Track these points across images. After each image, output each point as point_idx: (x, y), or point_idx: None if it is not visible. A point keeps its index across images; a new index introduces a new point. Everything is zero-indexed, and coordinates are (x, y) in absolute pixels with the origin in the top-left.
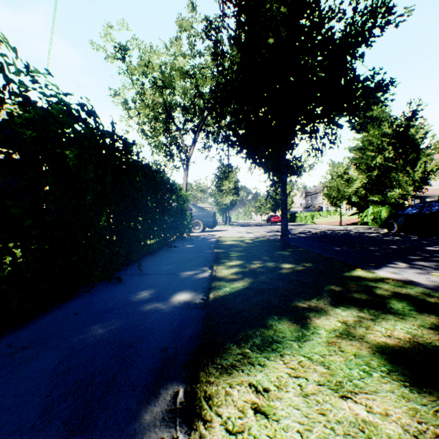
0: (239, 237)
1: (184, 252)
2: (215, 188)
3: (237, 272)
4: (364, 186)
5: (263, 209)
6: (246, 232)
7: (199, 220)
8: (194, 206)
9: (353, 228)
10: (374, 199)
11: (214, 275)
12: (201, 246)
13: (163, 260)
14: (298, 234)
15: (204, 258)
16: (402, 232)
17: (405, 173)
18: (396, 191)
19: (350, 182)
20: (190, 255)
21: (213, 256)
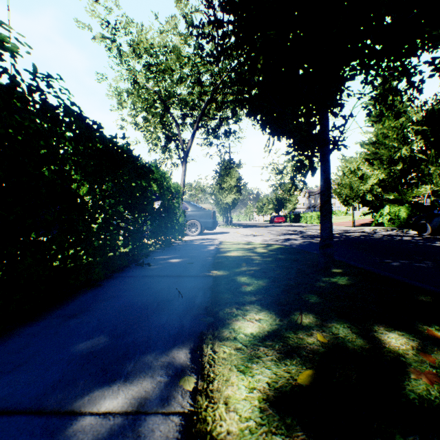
0: (246, 243)
1: (158, 278)
2: (215, 187)
3: (280, 398)
4: (378, 184)
5: (266, 209)
6: (252, 234)
7: (196, 221)
8: (190, 204)
9: (370, 229)
10: (390, 198)
11: (199, 432)
12: (191, 261)
13: (97, 310)
14: (316, 238)
15: (189, 301)
16: (435, 235)
17: (436, 166)
18: (426, 187)
19: (364, 178)
20: (164, 287)
21: (208, 290)
